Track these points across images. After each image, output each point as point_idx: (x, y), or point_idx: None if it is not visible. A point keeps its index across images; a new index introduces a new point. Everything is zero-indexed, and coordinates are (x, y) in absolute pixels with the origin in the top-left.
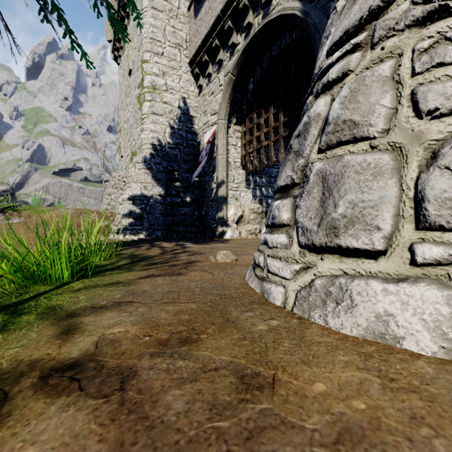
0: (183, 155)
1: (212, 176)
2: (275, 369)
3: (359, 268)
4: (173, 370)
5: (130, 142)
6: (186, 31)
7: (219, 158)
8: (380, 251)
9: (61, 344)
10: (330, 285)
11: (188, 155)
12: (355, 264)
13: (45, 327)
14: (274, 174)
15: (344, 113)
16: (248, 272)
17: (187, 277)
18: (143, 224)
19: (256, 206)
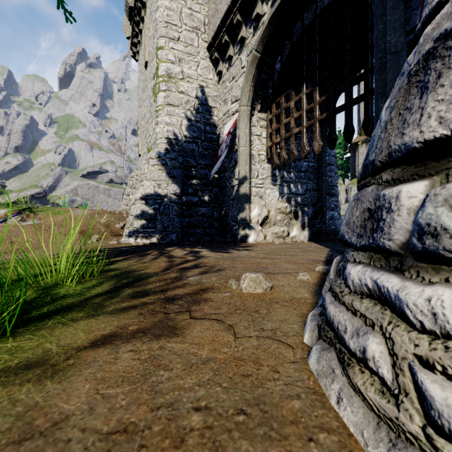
0: (201, 149)
1: (233, 172)
2: None
3: None
4: None
5: (146, 138)
6: (205, 13)
7: (241, 150)
8: None
9: None
10: None
11: (206, 150)
12: None
13: None
14: (304, 168)
15: None
16: (314, 349)
17: (184, 344)
18: (156, 227)
19: (283, 205)
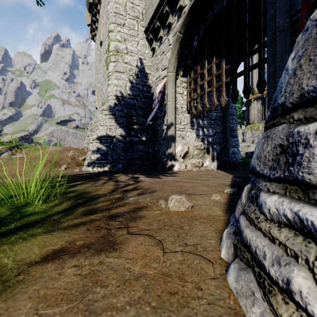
0: (140, 103)
1: (162, 120)
2: None
3: None
4: None
5: (101, 96)
6: (142, 6)
7: (168, 104)
8: None
9: None
10: None
11: (144, 104)
12: None
13: None
14: (214, 117)
15: None
16: (232, 268)
17: (120, 259)
18: (107, 159)
19: (199, 144)
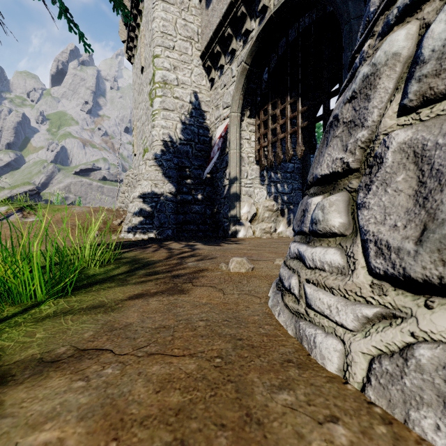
0: (194, 151)
1: (224, 173)
2: None
3: None
4: None
5: (142, 140)
6: (198, 23)
7: (231, 153)
8: None
9: None
10: None
11: (199, 151)
12: None
13: None
14: (290, 169)
15: None
16: (271, 295)
17: (190, 297)
18: (153, 223)
19: (270, 203)
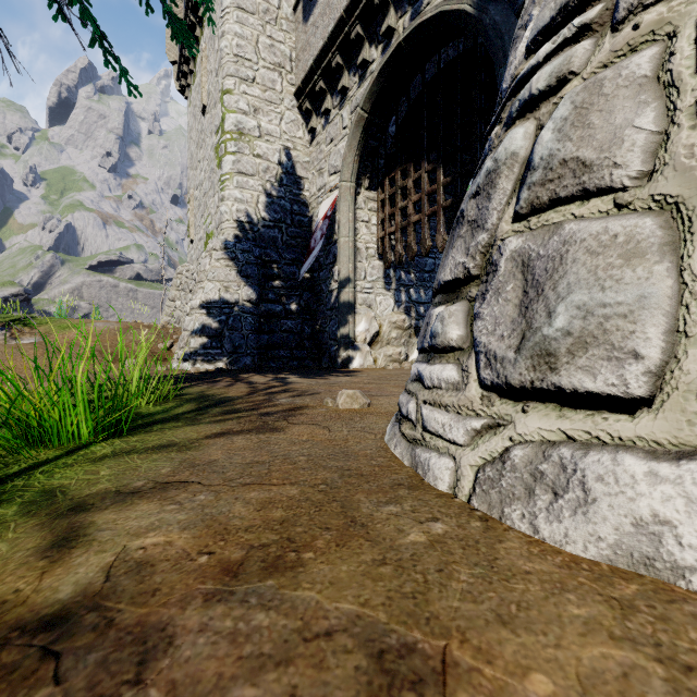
0: (286, 237)
1: (331, 271)
2: (444, 635)
3: (597, 430)
4: (244, 635)
5: (204, 218)
6: (291, 44)
7: (342, 242)
8: (640, 399)
9: (45, 569)
10: (542, 460)
11: (293, 238)
12: (590, 422)
13: (28, 531)
14: (429, 267)
15: (563, 147)
16: (388, 429)
17: (287, 435)
18: (222, 347)
19: (400, 318)
